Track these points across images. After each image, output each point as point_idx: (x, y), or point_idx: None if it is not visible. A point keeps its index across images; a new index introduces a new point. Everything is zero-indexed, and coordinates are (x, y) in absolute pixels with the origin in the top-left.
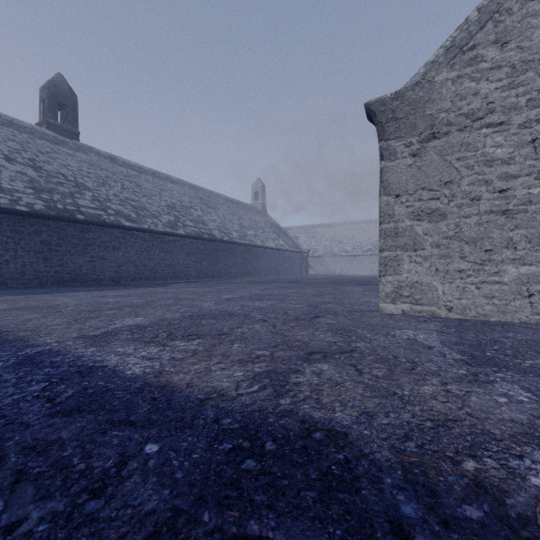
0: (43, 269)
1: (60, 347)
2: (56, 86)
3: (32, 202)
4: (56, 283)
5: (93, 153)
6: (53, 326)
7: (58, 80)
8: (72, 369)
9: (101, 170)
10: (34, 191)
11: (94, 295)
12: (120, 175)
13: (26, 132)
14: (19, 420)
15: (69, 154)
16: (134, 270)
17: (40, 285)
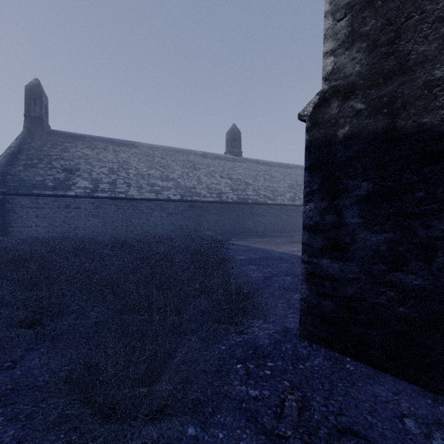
0: (236, 227)
1: (284, 252)
2: (232, 131)
3: (232, 197)
4: (241, 234)
5: (248, 161)
6: (274, 248)
7: (233, 128)
8: (293, 255)
9: (253, 171)
10: (232, 191)
11: (267, 240)
12: (262, 171)
13: (222, 159)
14: (293, 258)
15: (239, 166)
16: (272, 227)
17: (236, 234)
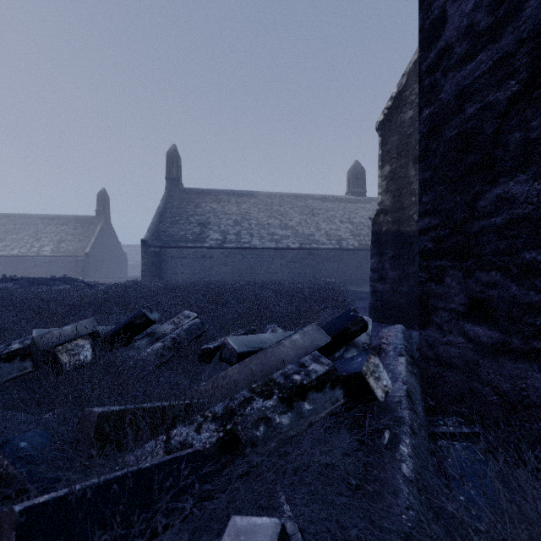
0: (358, 275)
1: None
2: (355, 169)
3: (353, 243)
4: (363, 282)
5: (373, 201)
6: None
7: (356, 165)
8: None
9: None
10: (353, 237)
11: None
12: None
13: (343, 201)
14: None
15: (362, 208)
16: None
17: (357, 283)
